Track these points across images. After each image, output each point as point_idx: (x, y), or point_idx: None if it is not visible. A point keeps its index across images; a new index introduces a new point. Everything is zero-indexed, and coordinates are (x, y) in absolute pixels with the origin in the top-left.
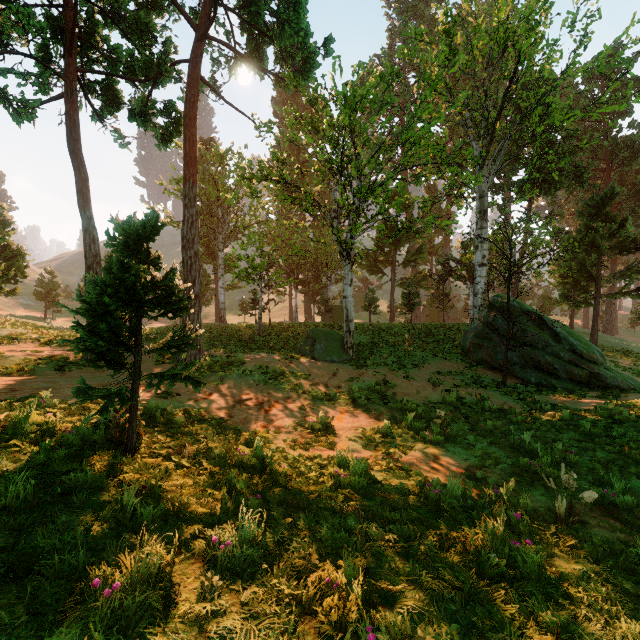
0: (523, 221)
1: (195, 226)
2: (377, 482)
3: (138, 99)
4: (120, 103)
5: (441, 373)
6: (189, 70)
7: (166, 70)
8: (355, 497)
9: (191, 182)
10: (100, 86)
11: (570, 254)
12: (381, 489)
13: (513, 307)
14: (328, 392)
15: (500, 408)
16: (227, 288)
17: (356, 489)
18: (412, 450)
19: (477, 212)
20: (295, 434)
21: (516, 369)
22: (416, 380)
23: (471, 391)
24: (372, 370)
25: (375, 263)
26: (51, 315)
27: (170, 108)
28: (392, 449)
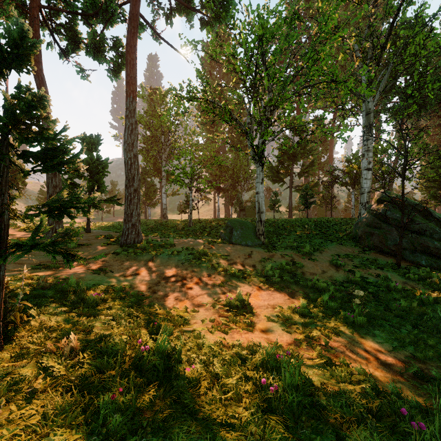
0: (397, 137)
1: (134, 133)
2: (315, 390)
3: (90, 32)
4: (80, 42)
5: (340, 256)
6: (130, 7)
7: (112, 8)
8: (298, 437)
9: (131, 97)
10: (64, 28)
11: (439, 161)
12: (327, 409)
13: (401, 201)
14: (244, 271)
15: (403, 288)
16: (169, 195)
17: (294, 412)
18: (336, 334)
19: (364, 126)
20: (213, 312)
21: (406, 253)
22: (319, 261)
23: (370, 272)
24: (280, 253)
25: (277, 174)
26: None
27: (118, 45)
28: (315, 332)
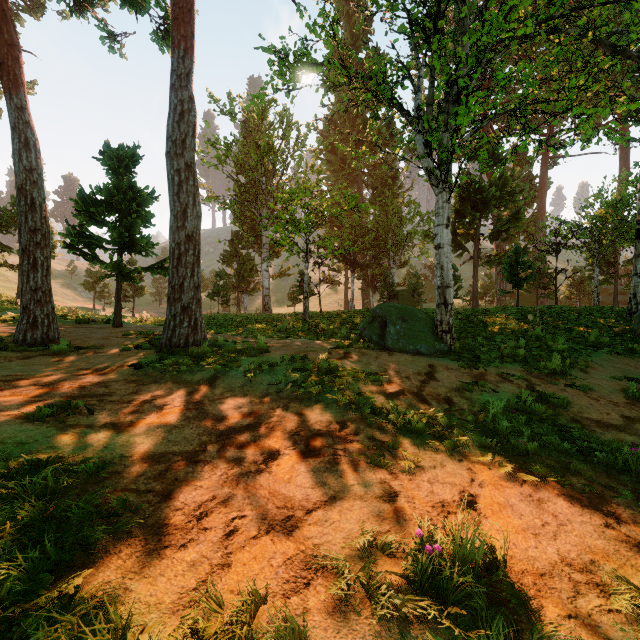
0: None
1: (187, 120)
2: None
3: None
4: None
5: (638, 379)
6: None
7: None
8: None
9: (182, 49)
10: None
11: None
12: None
13: None
14: (429, 413)
15: None
16: (275, 276)
17: None
18: None
19: None
20: (371, 637)
21: None
22: (598, 391)
23: None
24: (496, 369)
25: (453, 236)
26: (105, 307)
27: None
28: None
